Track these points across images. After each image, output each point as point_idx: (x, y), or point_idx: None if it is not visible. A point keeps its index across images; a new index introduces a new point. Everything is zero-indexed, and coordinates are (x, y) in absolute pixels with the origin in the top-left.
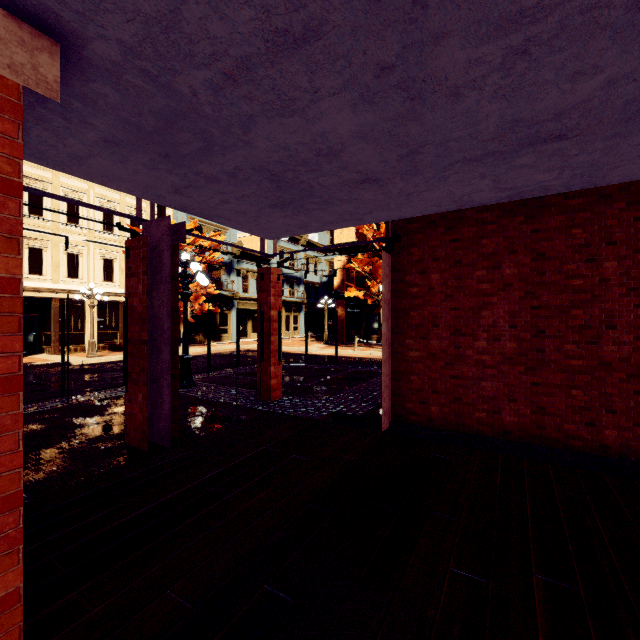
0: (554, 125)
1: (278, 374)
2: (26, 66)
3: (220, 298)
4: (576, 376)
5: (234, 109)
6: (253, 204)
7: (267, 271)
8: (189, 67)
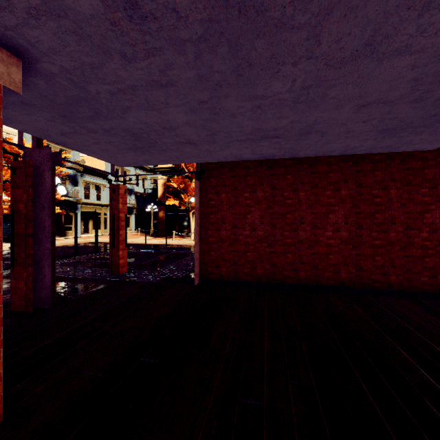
0: (274, 132)
1: (125, 256)
2: (4, 74)
3: (65, 203)
4: (289, 247)
5: (120, 103)
6: (116, 146)
7: (117, 187)
8: (100, 83)
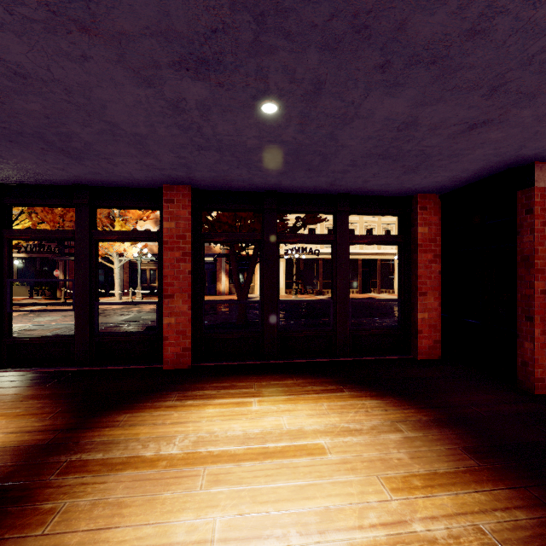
0: None
1: None
2: None
3: None
4: None
5: None
6: None
7: None
8: None
